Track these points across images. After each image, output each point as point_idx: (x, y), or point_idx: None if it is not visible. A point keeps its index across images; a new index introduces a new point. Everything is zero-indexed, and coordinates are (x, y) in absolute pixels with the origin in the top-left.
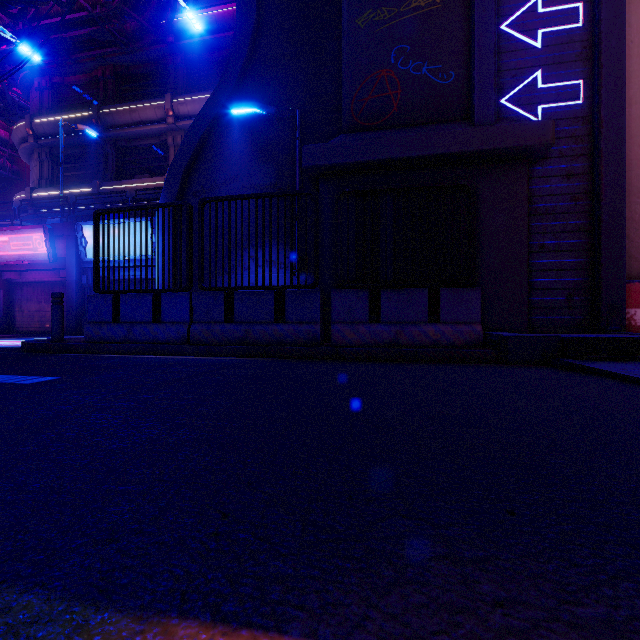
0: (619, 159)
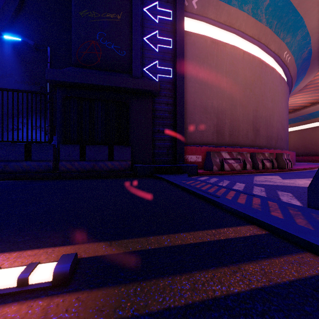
0: (182, 101)
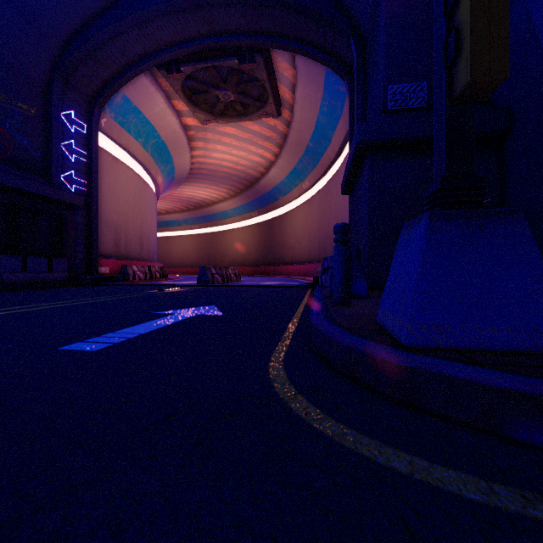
0: (97, 216)
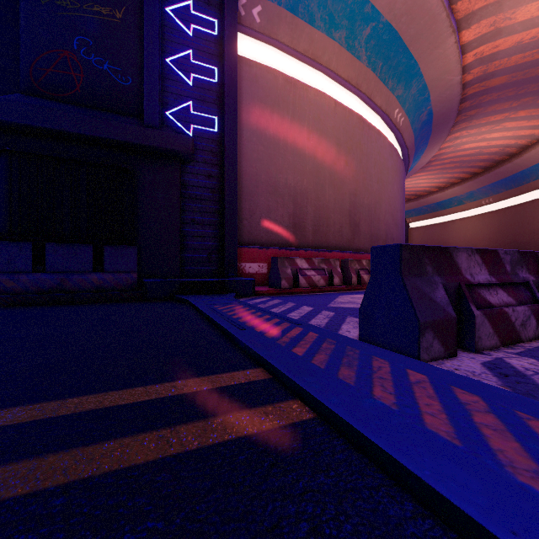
0: (234, 172)
